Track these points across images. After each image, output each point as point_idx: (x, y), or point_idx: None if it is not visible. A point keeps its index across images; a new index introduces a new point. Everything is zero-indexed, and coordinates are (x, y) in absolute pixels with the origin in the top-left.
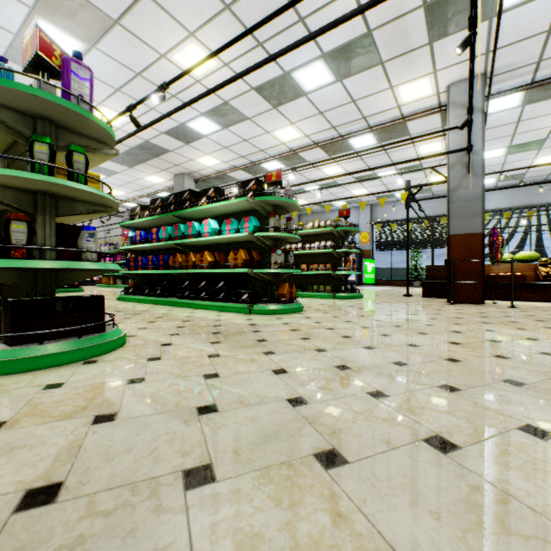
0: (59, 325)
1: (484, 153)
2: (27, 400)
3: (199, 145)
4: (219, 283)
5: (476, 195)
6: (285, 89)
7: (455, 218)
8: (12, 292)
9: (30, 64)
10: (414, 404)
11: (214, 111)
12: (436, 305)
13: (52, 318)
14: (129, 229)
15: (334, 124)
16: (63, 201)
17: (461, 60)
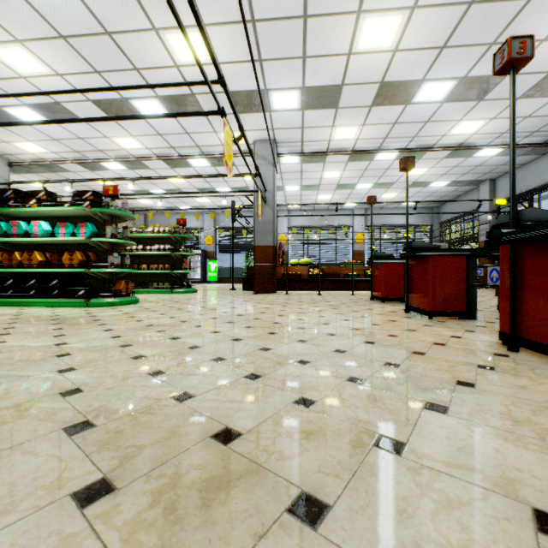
0: None
1: (274, 193)
2: None
3: (18, 131)
4: (53, 281)
5: (270, 220)
6: (124, 109)
7: (258, 234)
8: None
9: None
10: (176, 331)
11: (43, 106)
12: (245, 295)
13: None
14: None
15: (173, 145)
16: None
17: (259, 129)
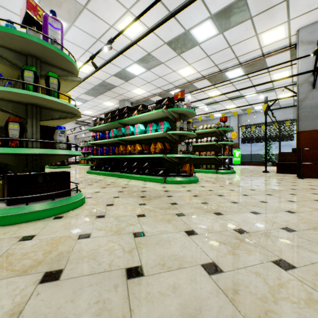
0: (40, 191)
1: None
2: (4, 251)
3: (133, 82)
4: (145, 163)
5: None
6: (185, 41)
7: (303, 119)
8: (18, 169)
9: (23, 20)
10: None
11: (142, 60)
12: (290, 178)
13: (36, 186)
14: (93, 132)
15: (216, 63)
16: (45, 110)
17: (309, 10)
